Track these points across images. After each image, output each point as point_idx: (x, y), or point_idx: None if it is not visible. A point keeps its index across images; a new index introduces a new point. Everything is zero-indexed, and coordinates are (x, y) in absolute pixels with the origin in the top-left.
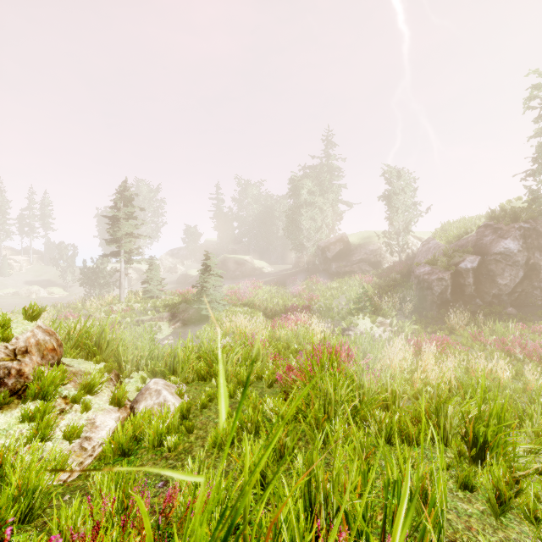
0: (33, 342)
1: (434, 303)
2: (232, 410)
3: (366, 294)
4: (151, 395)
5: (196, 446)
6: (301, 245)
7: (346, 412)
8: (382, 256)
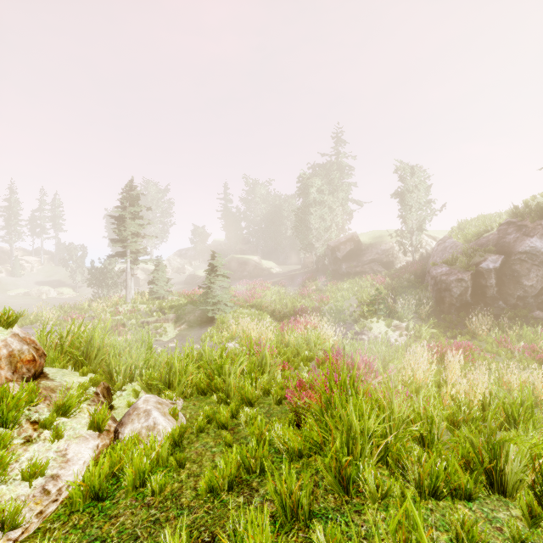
0: (3, 354)
1: (452, 306)
2: (234, 435)
3: (378, 295)
4: (138, 417)
5: (186, 488)
6: (310, 245)
7: (376, 452)
8: (394, 256)
